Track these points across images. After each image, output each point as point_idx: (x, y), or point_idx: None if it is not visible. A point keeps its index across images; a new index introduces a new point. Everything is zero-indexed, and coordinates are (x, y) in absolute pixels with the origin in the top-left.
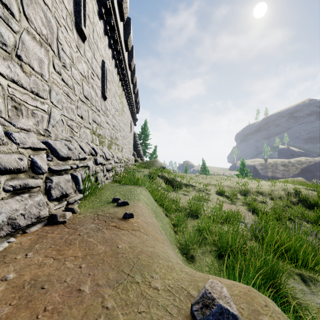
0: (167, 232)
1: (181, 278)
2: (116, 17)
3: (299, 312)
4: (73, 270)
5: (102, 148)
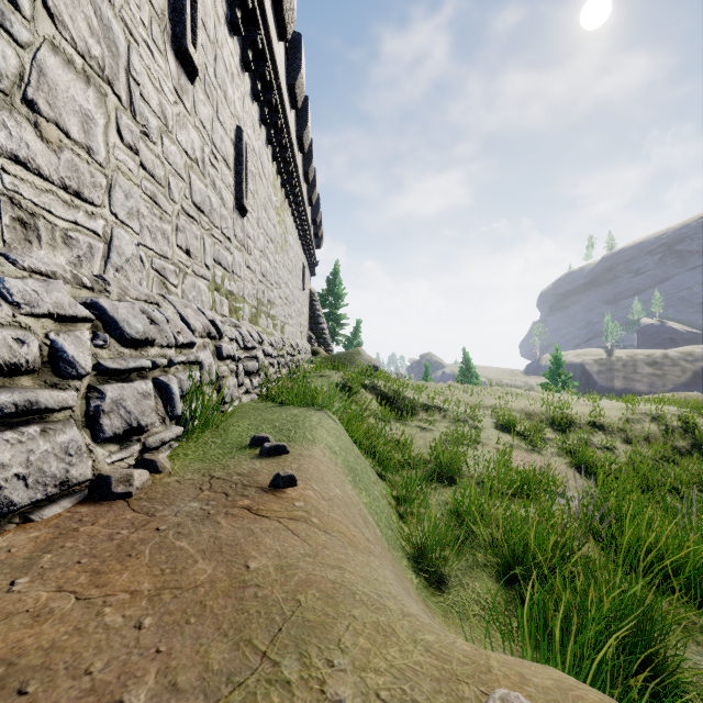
0: (381, 518)
1: (413, 668)
2: (268, 29)
3: None
4: (118, 636)
5: (237, 324)
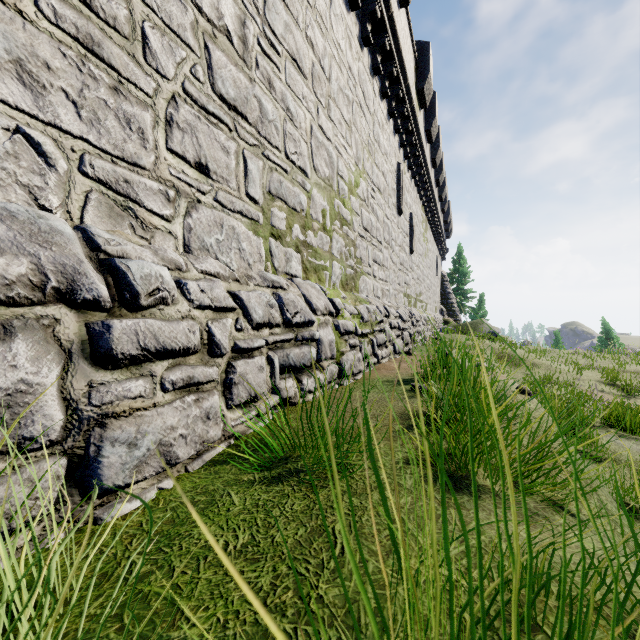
0: None
1: None
2: (423, 153)
3: (587, 439)
4: None
5: (411, 309)
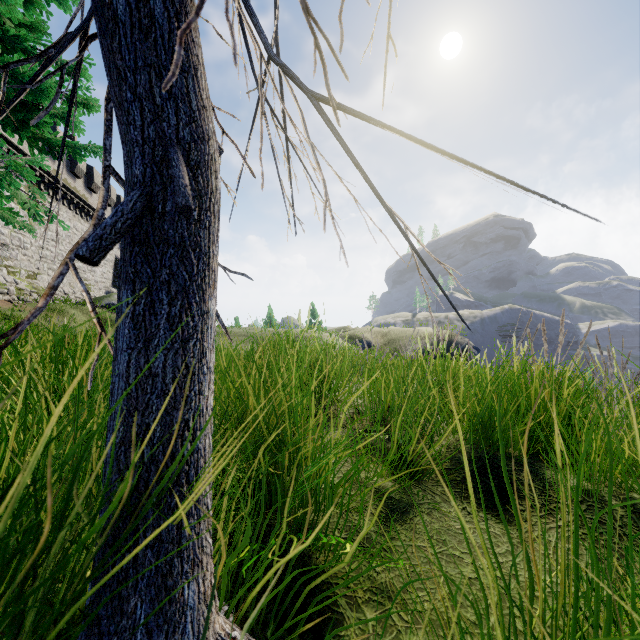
0: None
1: None
2: None
3: None
4: None
5: None
